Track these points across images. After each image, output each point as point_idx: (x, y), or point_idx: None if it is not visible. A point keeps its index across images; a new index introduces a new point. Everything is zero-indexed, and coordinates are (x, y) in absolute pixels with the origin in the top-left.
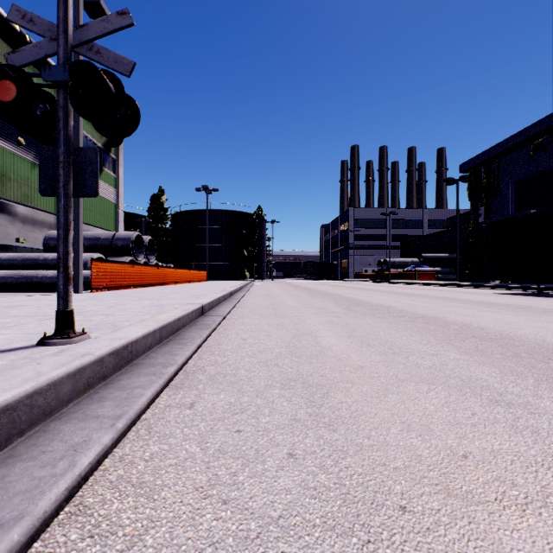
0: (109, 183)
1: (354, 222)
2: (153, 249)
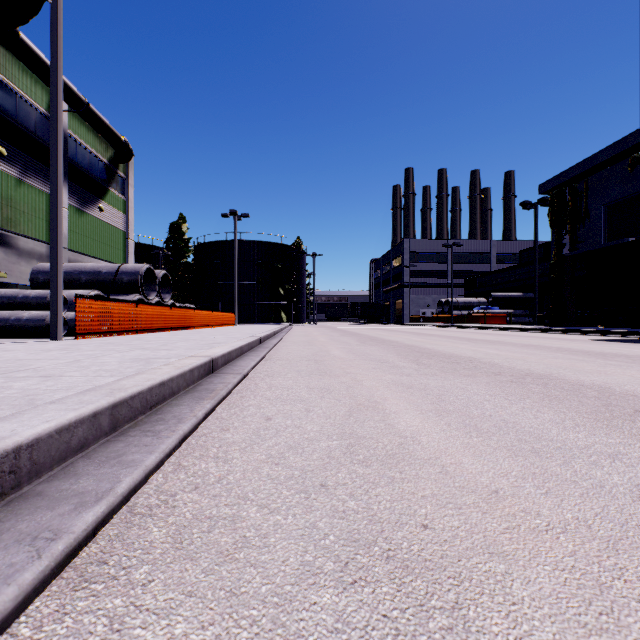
0: (116, 207)
1: (410, 256)
2: (168, 286)
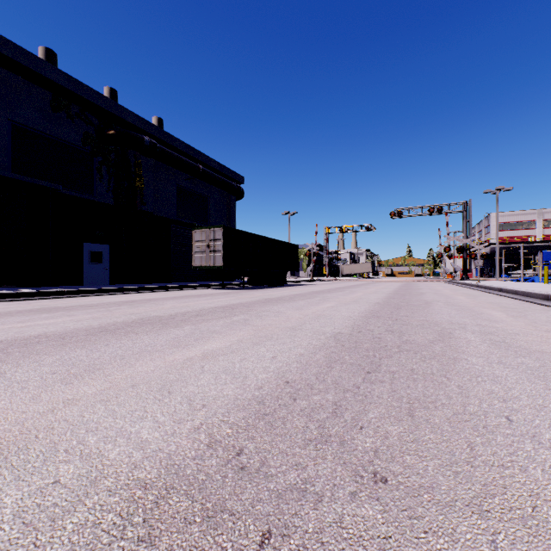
0: None
1: None
2: None
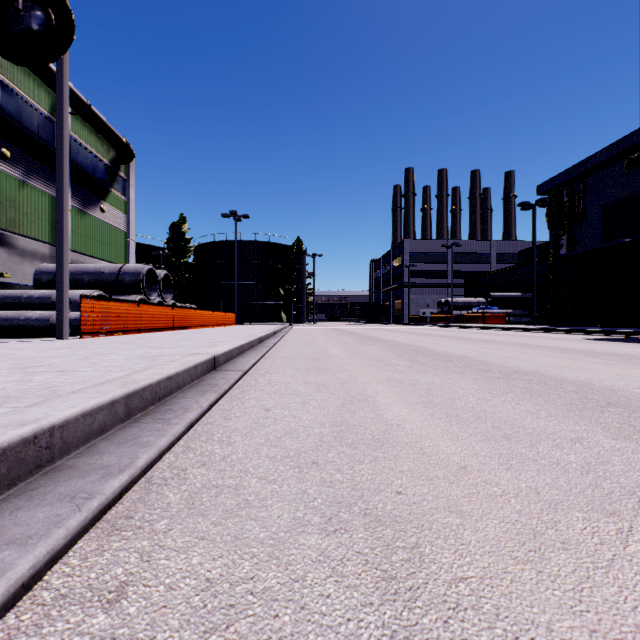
0: (117, 208)
1: (410, 256)
2: (169, 286)
